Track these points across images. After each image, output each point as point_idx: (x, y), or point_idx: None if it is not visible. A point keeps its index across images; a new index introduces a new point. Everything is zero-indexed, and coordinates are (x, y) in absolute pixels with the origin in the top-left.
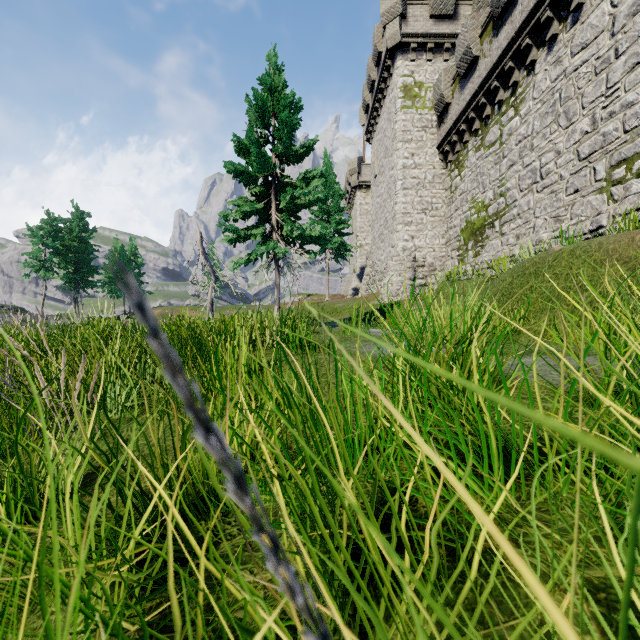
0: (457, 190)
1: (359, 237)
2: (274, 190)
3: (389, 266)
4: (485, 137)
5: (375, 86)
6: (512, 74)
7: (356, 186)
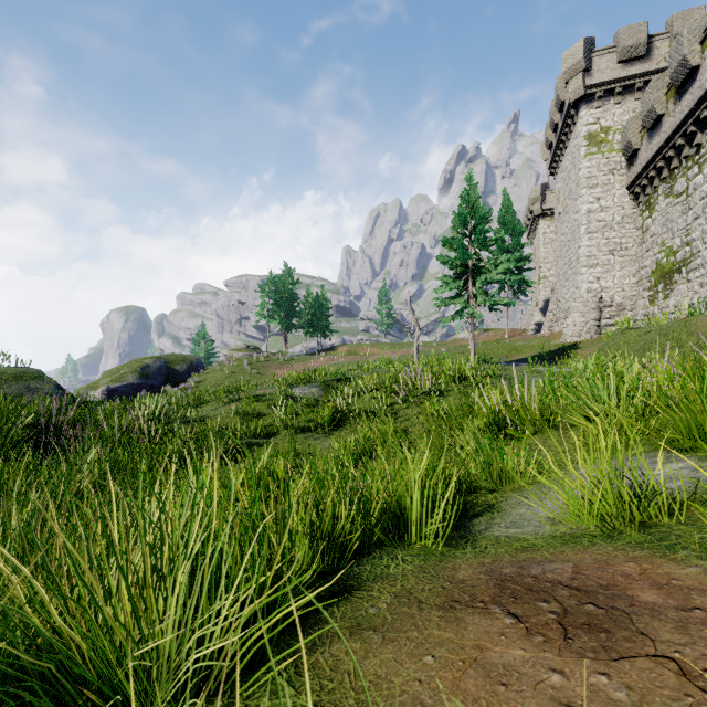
0: (648, 231)
1: (542, 268)
2: (470, 270)
3: (572, 308)
4: (673, 186)
5: (558, 128)
6: (695, 136)
7: (539, 215)
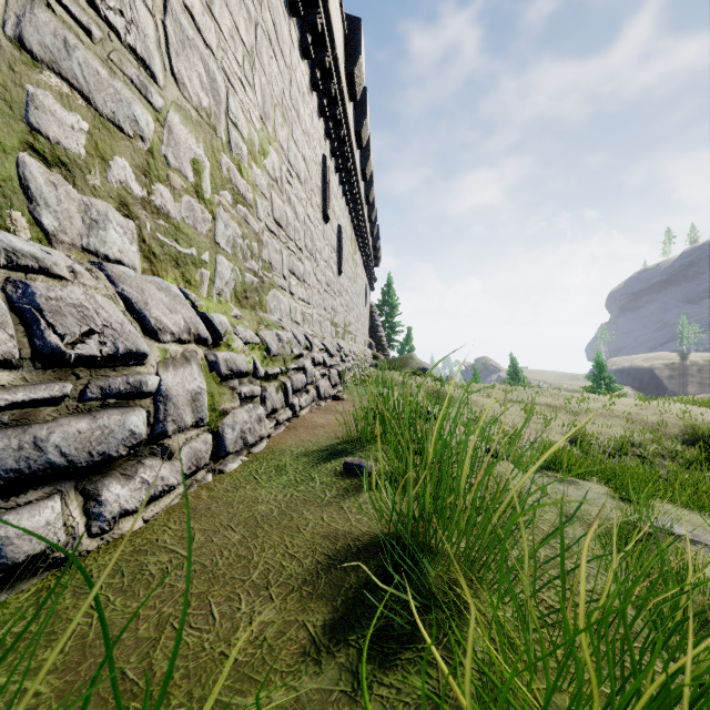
0: None
1: None
2: None
3: None
4: None
5: None
6: None
7: None
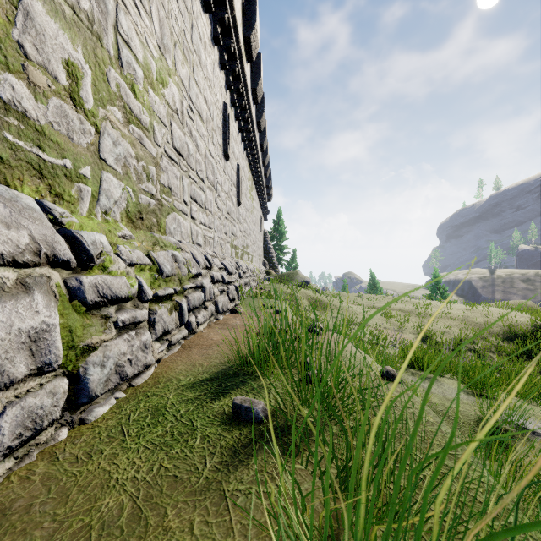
0: None
1: None
2: None
3: None
4: None
5: None
6: None
7: None
